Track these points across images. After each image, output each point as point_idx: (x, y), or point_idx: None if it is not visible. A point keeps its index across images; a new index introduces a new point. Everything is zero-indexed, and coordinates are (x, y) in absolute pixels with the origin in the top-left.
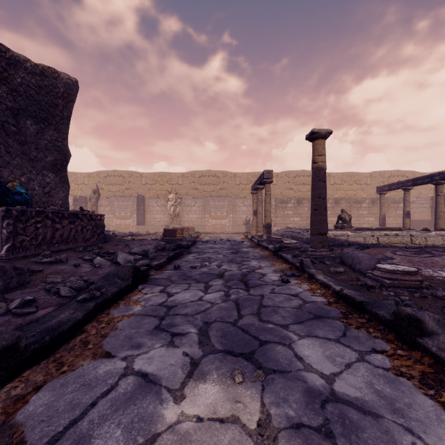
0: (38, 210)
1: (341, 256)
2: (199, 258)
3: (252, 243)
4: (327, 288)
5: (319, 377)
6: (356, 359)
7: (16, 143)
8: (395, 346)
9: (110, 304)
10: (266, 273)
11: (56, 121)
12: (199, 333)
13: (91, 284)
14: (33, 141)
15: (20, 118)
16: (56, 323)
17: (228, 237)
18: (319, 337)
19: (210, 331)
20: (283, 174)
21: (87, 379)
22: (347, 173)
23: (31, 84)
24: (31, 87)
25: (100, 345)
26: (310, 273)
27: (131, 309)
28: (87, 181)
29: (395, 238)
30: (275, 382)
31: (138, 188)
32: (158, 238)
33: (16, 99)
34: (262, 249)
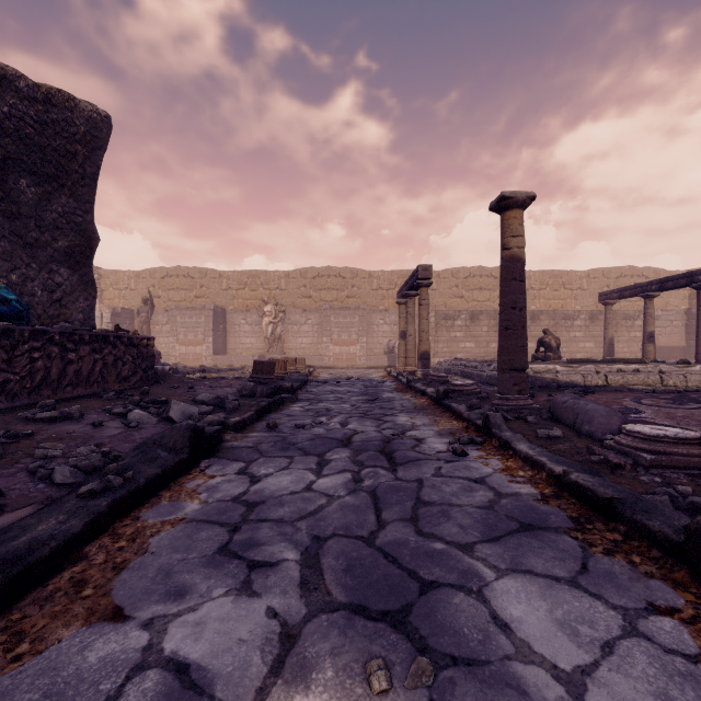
0: (35, 329)
1: (552, 407)
2: (310, 409)
3: (399, 384)
4: (536, 467)
5: (551, 677)
6: (620, 629)
7: (1, 216)
8: (694, 598)
9: (144, 498)
10: (425, 438)
11: (73, 181)
12: (302, 561)
13: (115, 459)
14: (32, 214)
15: (8, 174)
16: (26, 544)
17: (359, 374)
18: (536, 574)
19: (323, 556)
20: (447, 274)
21: (59, 680)
22: (550, 271)
23: (28, 117)
24: (28, 122)
25: (107, 588)
26: (503, 439)
27: (180, 509)
28: (134, 285)
29: (636, 375)
30: (458, 692)
31: (216, 295)
32: (246, 375)
33: (0, 141)
34: (416, 394)
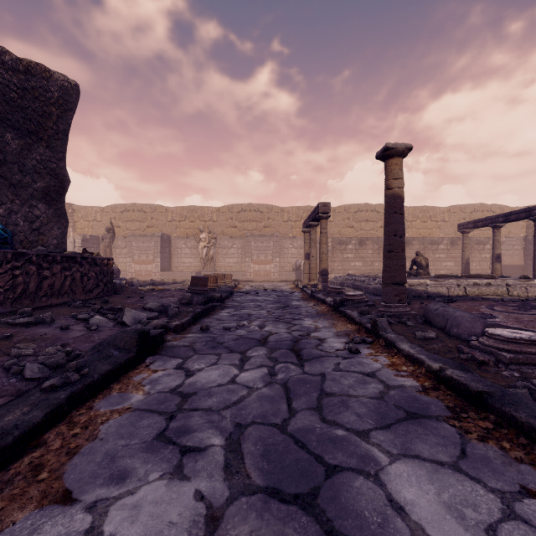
0: (16, 251)
1: (426, 313)
2: (235, 315)
3: (304, 295)
4: (416, 363)
5: None
6: (500, 512)
7: None
8: None
9: (98, 390)
10: (326, 338)
11: (48, 135)
12: (226, 445)
13: (76, 356)
14: (16, 161)
15: None
16: None
17: (274, 286)
18: (423, 459)
19: (244, 442)
20: (341, 209)
21: None
22: (420, 207)
23: (12, 84)
24: (12, 88)
25: (60, 472)
26: (388, 340)
27: (127, 399)
28: (99, 217)
29: (488, 288)
30: None
31: (163, 225)
32: (186, 287)
33: None
34: (317, 302)
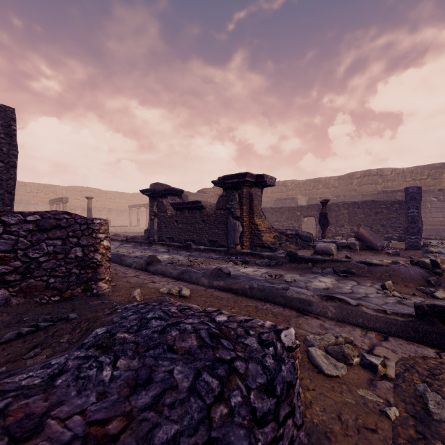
0: None
1: None
2: None
3: None
4: None
5: None
6: None
7: None
8: None
9: None
10: None
11: None
12: None
13: None
14: None
15: None
16: None
17: None
18: None
19: None
20: (72, 188)
21: None
22: (118, 192)
23: None
24: None
25: None
26: None
27: None
28: None
29: (123, 229)
30: None
31: None
32: None
33: None
34: None
